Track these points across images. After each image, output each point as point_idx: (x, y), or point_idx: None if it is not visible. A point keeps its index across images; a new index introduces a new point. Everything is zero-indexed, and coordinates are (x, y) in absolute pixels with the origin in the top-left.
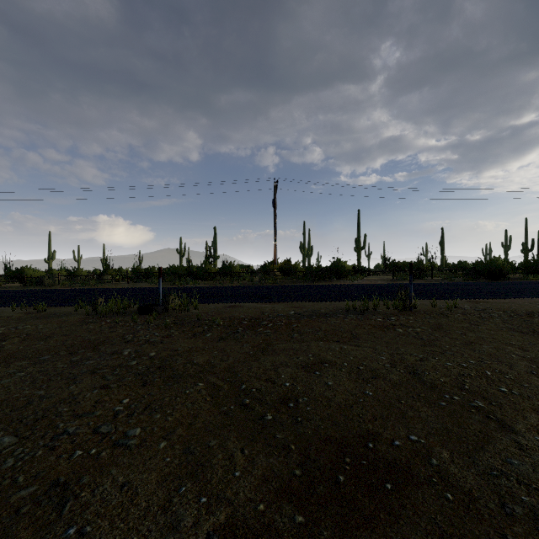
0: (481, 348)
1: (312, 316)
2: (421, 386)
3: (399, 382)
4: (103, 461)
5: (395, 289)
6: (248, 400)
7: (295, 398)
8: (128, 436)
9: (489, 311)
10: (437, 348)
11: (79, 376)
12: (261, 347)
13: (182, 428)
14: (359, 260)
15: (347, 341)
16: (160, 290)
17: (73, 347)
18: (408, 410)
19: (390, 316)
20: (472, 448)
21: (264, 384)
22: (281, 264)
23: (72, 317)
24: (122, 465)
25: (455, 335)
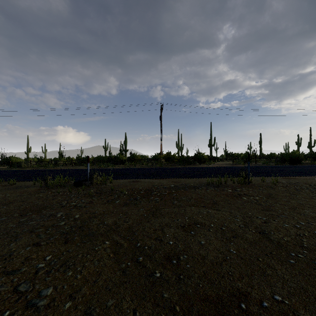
0: (304, 212)
1: (185, 188)
2: (270, 244)
3: (253, 241)
4: None
5: (235, 170)
6: (141, 257)
7: (177, 256)
8: (40, 296)
9: (299, 184)
10: (274, 212)
11: (21, 234)
12: (152, 211)
13: (87, 285)
14: (211, 152)
15: (210, 206)
16: (88, 171)
17: (24, 210)
18: (267, 268)
19: (236, 188)
20: None
21: (154, 242)
22: (165, 155)
23: (31, 189)
24: None
25: (282, 202)
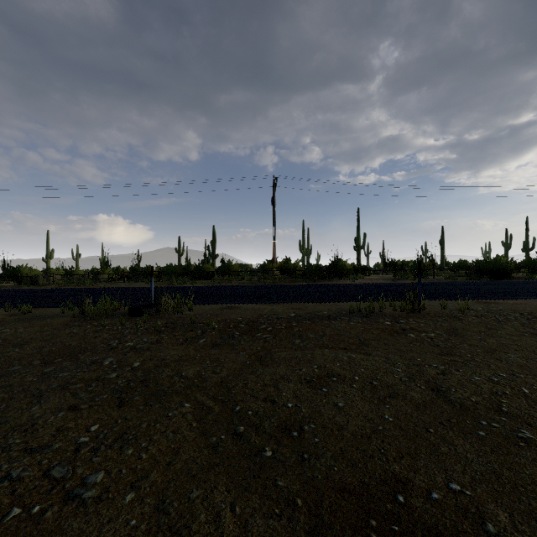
0: (507, 357)
1: (314, 318)
2: (449, 407)
3: (422, 402)
4: (44, 527)
5: (398, 289)
6: (242, 427)
7: (299, 425)
8: (86, 484)
9: (504, 313)
10: (458, 357)
11: (47, 392)
12: (259, 355)
13: (157, 469)
14: (358, 259)
15: (355, 348)
16: (152, 291)
17: (50, 355)
18: (441, 443)
19: (398, 318)
20: (536, 505)
21: (262, 405)
22: (280, 263)
23: (57, 320)
24: (69, 533)
25: (474, 341)
